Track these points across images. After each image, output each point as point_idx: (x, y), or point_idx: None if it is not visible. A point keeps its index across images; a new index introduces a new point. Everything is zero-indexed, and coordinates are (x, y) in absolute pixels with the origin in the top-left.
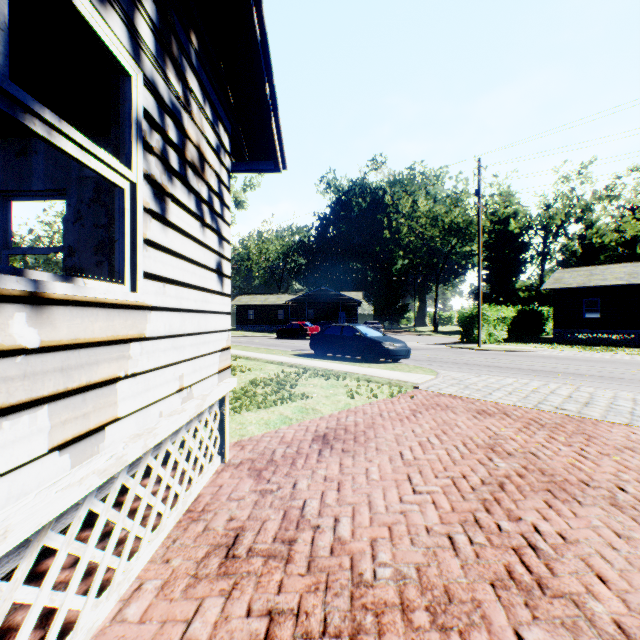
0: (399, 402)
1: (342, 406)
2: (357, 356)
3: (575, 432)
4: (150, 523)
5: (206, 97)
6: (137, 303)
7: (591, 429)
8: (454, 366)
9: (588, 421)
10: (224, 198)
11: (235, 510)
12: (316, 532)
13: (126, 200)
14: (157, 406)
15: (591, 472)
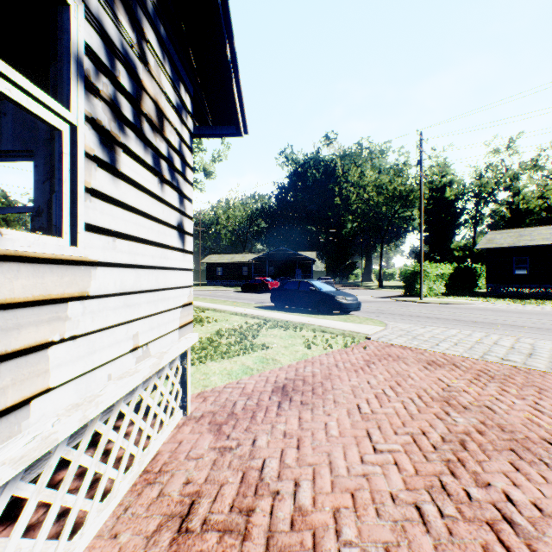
0: (353, 352)
1: (300, 356)
2: (312, 308)
3: (525, 384)
4: (98, 493)
5: (165, 53)
6: (77, 258)
7: (540, 381)
8: (400, 318)
9: (535, 373)
10: (185, 157)
11: (192, 471)
12: (275, 499)
13: (64, 143)
14: (105, 369)
15: (551, 429)
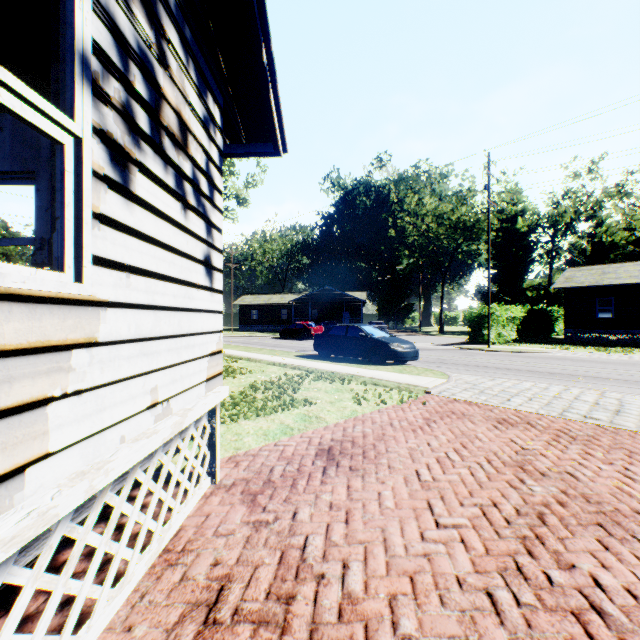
0: (410, 409)
1: (348, 414)
2: (363, 357)
3: (613, 446)
4: (109, 578)
5: (190, 56)
6: (83, 297)
7: (630, 443)
8: (465, 368)
9: (624, 433)
10: (214, 179)
11: (222, 550)
12: (320, 584)
13: (67, 159)
14: (117, 430)
15: None
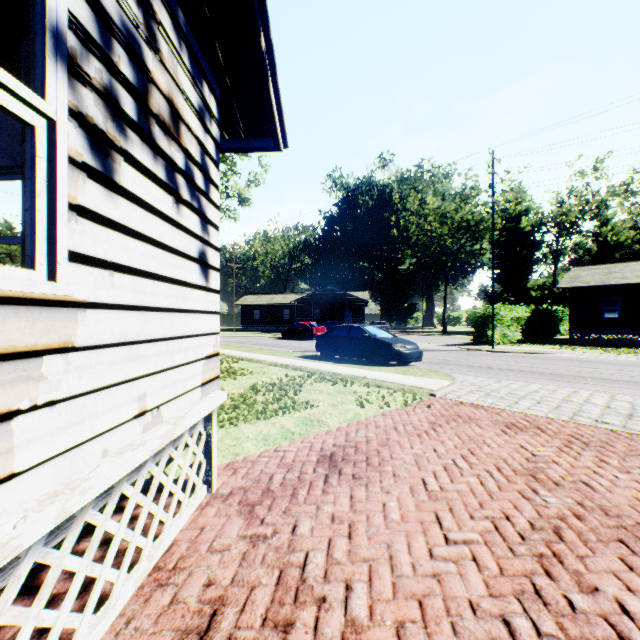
0: (415, 412)
1: (351, 417)
2: (365, 358)
3: (628, 453)
4: (90, 604)
5: (183, 41)
6: (57, 297)
7: None
8: (470, 370)
9: (639, 438)
10: (210, 173)
11: (216, 568)
12: (321, 609)
13: (38, 143)
14: (98, 442)
15: None
